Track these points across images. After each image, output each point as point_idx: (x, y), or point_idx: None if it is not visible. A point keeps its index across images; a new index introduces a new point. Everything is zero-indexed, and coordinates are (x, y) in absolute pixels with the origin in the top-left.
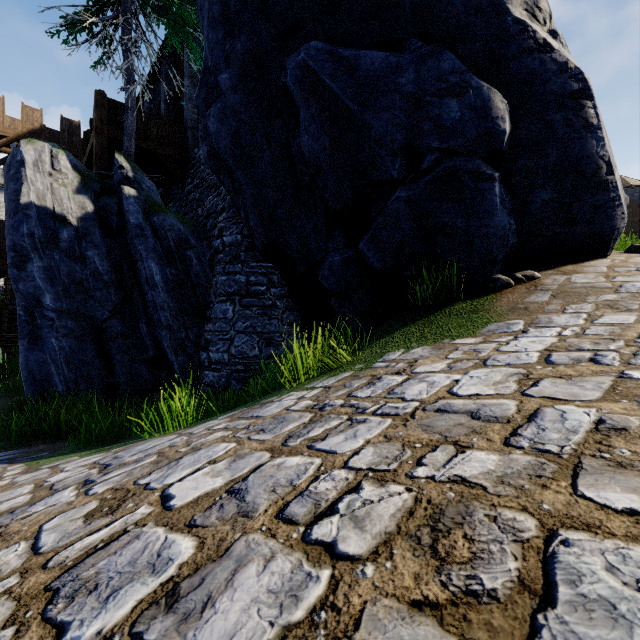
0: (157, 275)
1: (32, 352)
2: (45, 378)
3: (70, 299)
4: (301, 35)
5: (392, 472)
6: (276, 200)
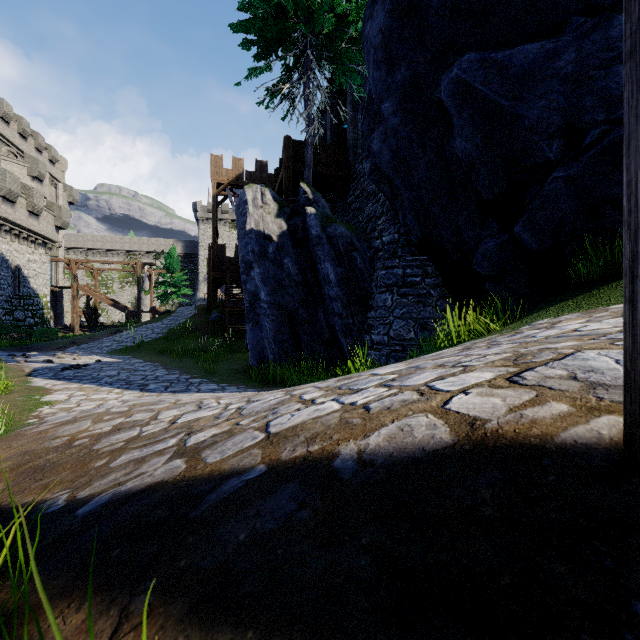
0: (331, 274)
1: (254, 331)
2: (261, 350)
3: (275, 295)
4: (454, 51)
5: (506, 352)
6: (431, 199)
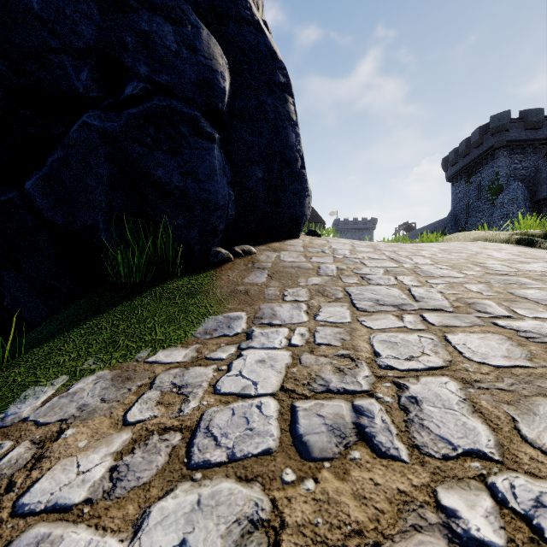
0: None
1: None
2: None
3: None
4: None
5: None
6: None
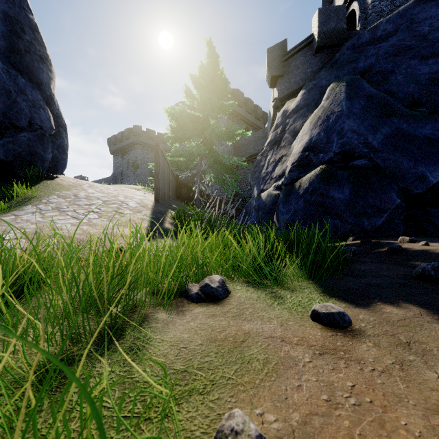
0: None
1: None
2: None
3: None
4: None
5: (117, 198)
6: None
